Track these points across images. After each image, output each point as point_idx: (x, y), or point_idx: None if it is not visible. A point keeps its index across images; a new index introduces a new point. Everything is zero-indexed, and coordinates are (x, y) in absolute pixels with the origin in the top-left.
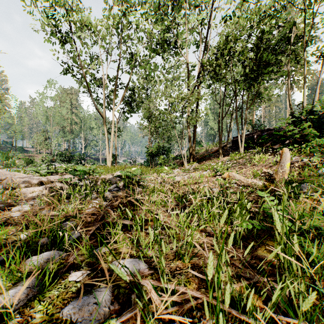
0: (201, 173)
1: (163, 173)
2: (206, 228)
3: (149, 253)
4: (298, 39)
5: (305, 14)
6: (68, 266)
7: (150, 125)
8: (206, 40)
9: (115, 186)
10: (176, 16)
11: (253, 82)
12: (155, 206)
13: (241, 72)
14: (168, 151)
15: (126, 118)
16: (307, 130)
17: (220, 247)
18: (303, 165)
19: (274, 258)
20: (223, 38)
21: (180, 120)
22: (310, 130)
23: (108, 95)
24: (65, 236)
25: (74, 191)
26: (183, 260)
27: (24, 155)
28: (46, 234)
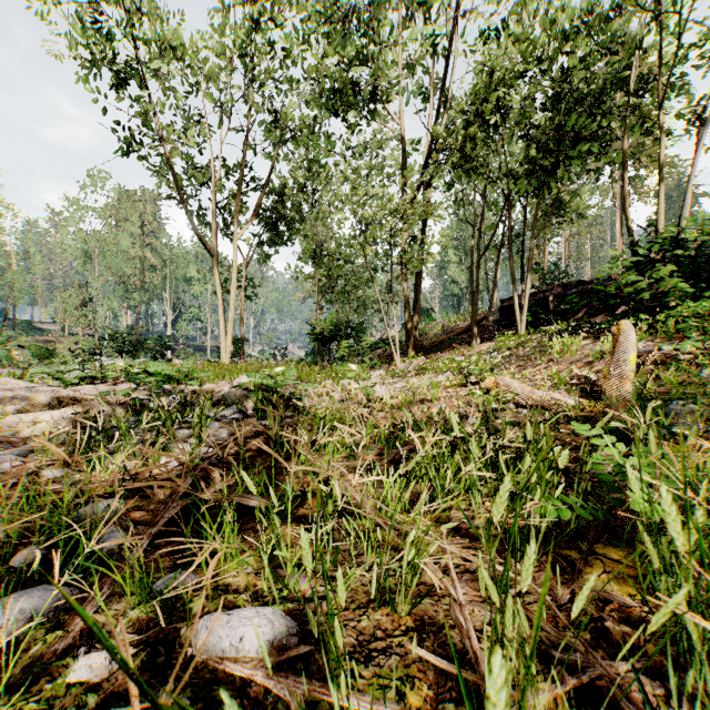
0: (432, 379)
1: (347, 380)
2: (449, 513)
3: (304, 588)
4: (645, 82)
5: (662, 25)
6: (75, 632)
7: (319, 274)
8: (444, 82)
9: (236, 408)
10: (378, 31)
11: (548, 176)
12: (326, 456)
13: (521, 152)
14: (359, 330)
15: (266, 256)
16: (669, 283)
17: (502, 589)
18: (664, 360)
19: (630, 598)
20: (480, 77)
21: (387, 263)
22: (674, 282)
23: (225, 206)
24: (80, 544)
25: (135, 420)
26: (392, 610)
27: (34, 339)
28: (37, 537)
